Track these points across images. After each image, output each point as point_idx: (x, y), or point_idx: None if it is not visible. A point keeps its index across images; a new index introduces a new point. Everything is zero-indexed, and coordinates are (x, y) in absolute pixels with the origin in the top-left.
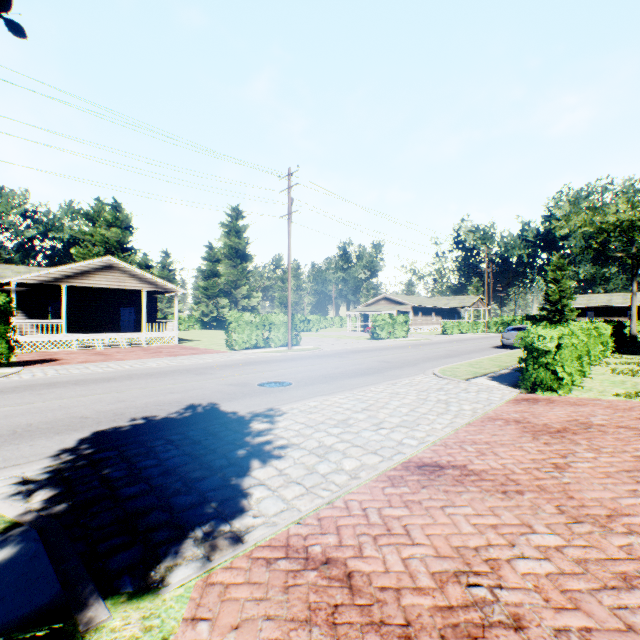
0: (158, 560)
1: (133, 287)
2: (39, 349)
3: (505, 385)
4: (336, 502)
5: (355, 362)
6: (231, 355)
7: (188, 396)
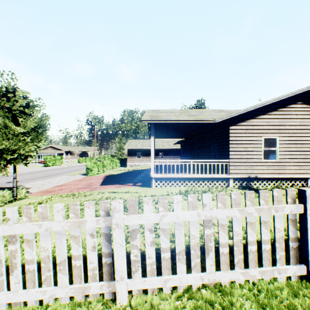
0: None
1: None
2: None
3: (84, 175)
4: (45, 189)
5: (40, 174)
6: None
7: None
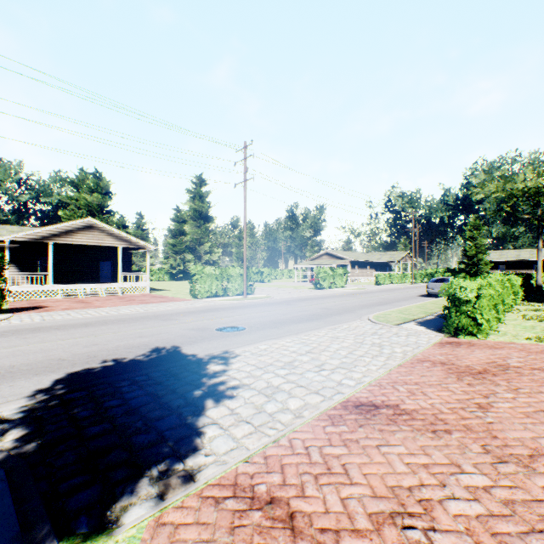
0: (114, 499)
1: (110, 244)
2: (29, 297)
3: (431, 330)
4: (281, 440)
5: (301, 309)
6: (194, 303)
7: (154, 340)
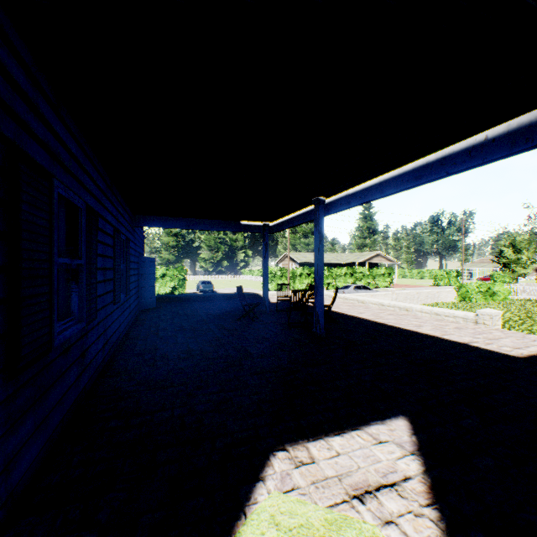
0: None
1: (383, 262)
2: None
3: None
4: None
5: None
6: (444, 287)
7: None
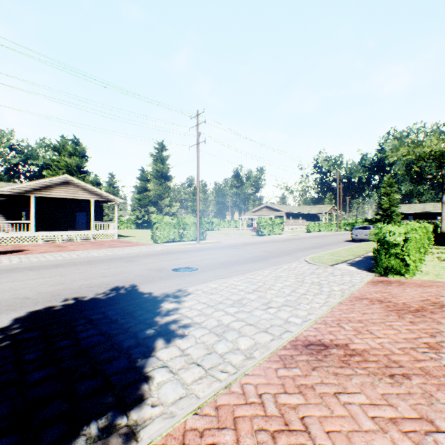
0: None
1: (84, 197)
2: (14, 242)
3: (362, 270)
4: (233, 386)
5: (246, 252)
6: (154, 247)
7: (115, 279)
